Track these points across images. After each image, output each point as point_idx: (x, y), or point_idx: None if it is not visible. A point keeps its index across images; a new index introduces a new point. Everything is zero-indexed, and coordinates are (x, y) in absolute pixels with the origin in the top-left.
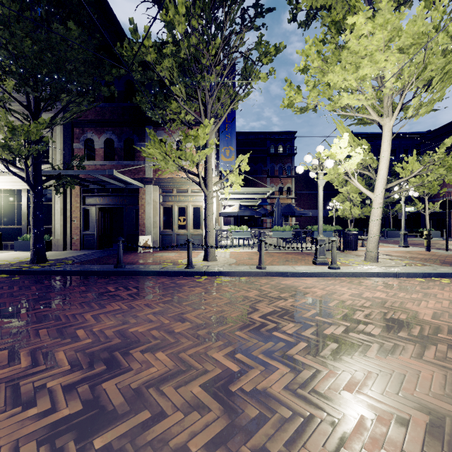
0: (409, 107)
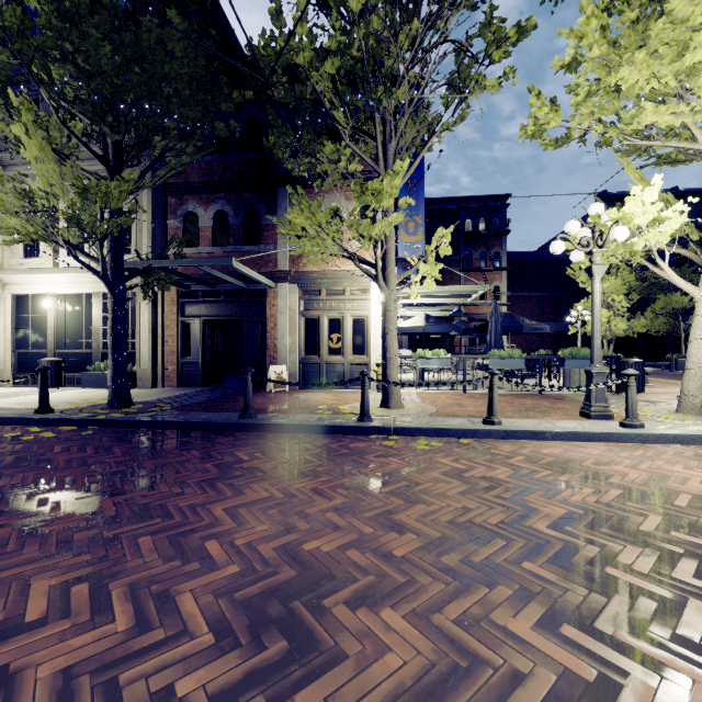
0: None
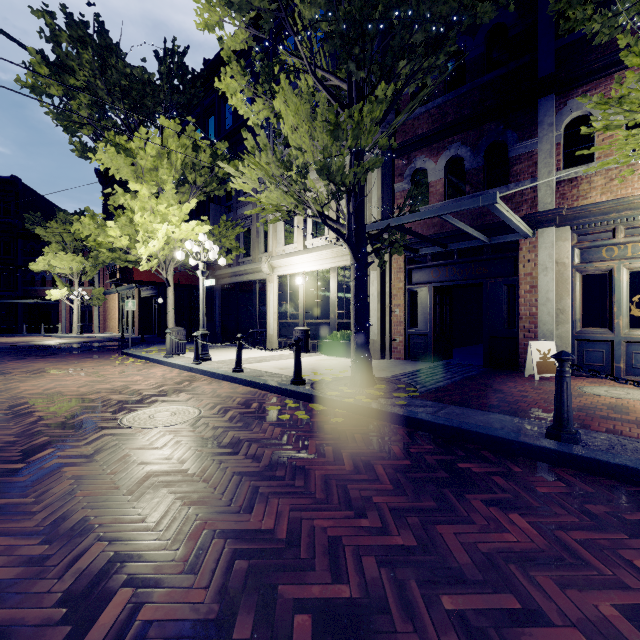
0: None
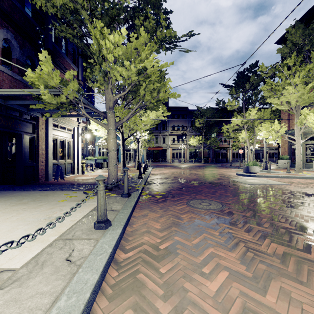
0: None
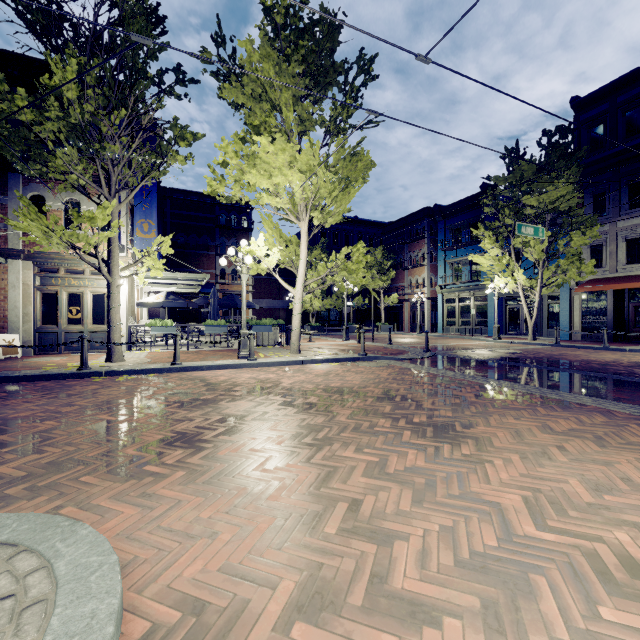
0: (328, 212)
